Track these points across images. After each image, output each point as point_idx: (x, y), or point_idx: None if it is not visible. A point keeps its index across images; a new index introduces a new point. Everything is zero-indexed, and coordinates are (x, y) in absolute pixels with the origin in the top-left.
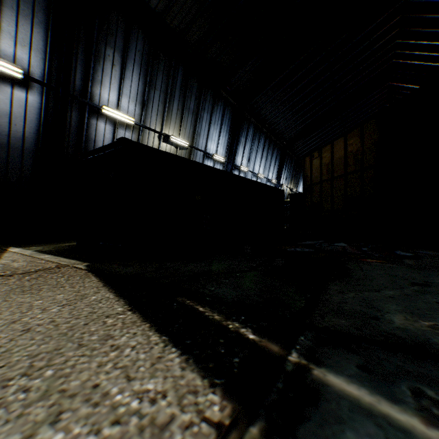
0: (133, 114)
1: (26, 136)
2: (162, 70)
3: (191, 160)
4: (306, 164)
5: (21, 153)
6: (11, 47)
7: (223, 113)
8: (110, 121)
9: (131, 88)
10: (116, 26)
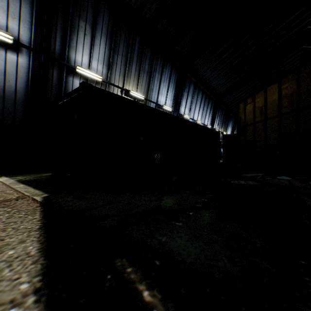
0: (101, 74)
1: (17, 90)
2: (124, 40)
3: (144, 104)
4: (239, 110)
5: (14, 104)
6: (4, 19)
7: (170, 73)
8: (83, 78)
9: (99, 53)
10: (87, 3)
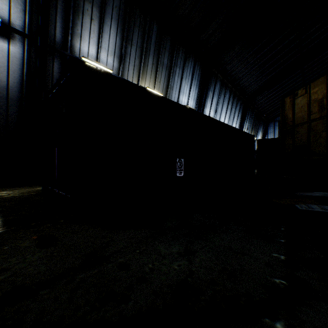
0: (111, 68)
1: (10, 85)
2: (138, 27)
3: (161, 96)
4: (284, 105)
5: (6, 102)
6: None
7: (193, 69)
8: None
9: (109, 43)
10: None
